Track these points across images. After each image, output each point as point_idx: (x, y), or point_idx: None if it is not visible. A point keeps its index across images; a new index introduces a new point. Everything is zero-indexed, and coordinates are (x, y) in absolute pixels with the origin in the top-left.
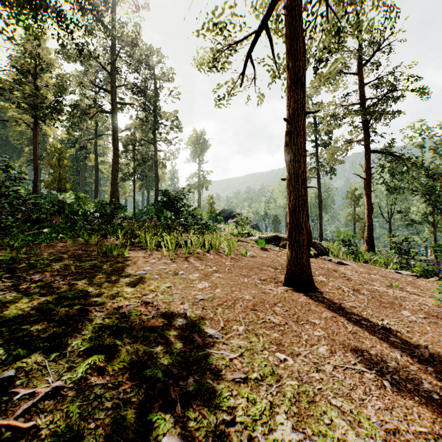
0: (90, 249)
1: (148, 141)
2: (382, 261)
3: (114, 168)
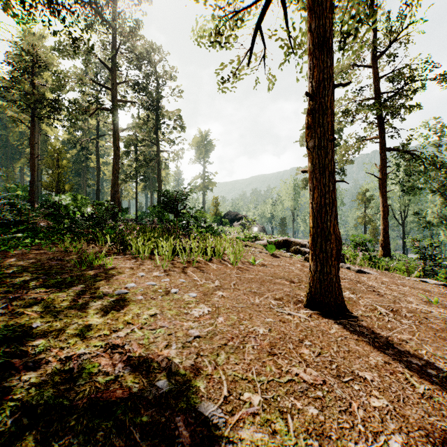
0: (68, 258)
1: (151, 140)
2: (402, 267)
3: (114, 169)
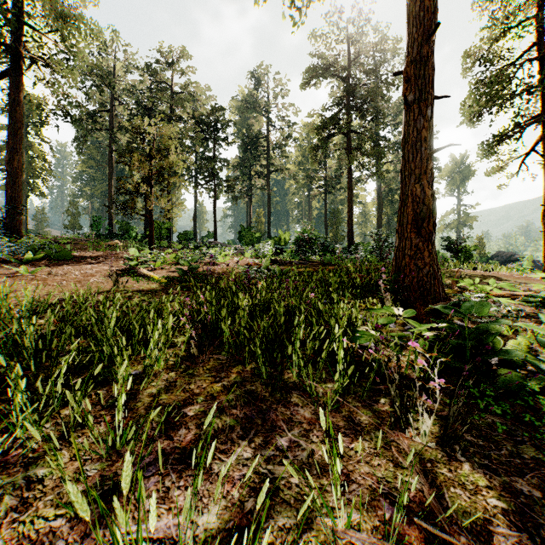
0: None
1: None
2: None
3: (379, 221)
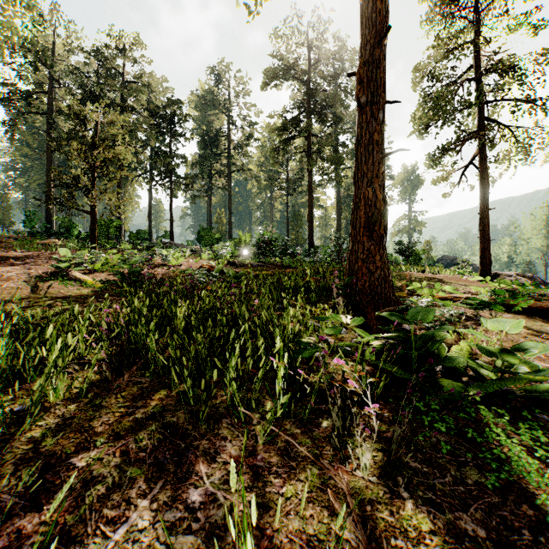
0: None
1: None
2: None
3: (338, 224)
